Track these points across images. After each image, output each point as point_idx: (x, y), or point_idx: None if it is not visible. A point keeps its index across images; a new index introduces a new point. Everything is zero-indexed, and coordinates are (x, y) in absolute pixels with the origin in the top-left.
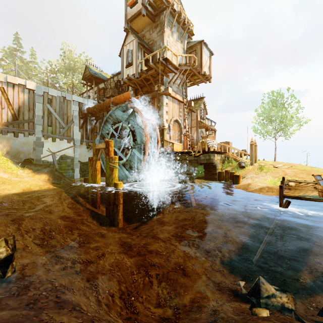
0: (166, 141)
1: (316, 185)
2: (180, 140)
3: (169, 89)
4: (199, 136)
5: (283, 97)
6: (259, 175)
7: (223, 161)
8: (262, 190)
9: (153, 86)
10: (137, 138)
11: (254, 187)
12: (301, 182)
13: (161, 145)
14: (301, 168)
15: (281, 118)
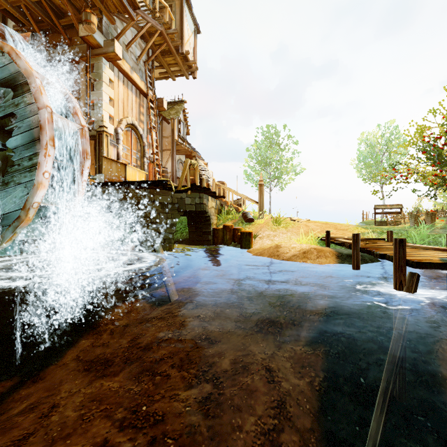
0: (109, 158)
1: (375, 241)
2: (142, 169)
3: (117, 46)
4: (177, 168)
5: (280, 136)
6: (278, 232)
7: (218, 212)
8: (307, 254)
9: (75, 34)
10: (12, 132)
11: (289, 252)
12: (347, 239)
13: (95, 169)
14: (322, 222)
15: (277, 163)
